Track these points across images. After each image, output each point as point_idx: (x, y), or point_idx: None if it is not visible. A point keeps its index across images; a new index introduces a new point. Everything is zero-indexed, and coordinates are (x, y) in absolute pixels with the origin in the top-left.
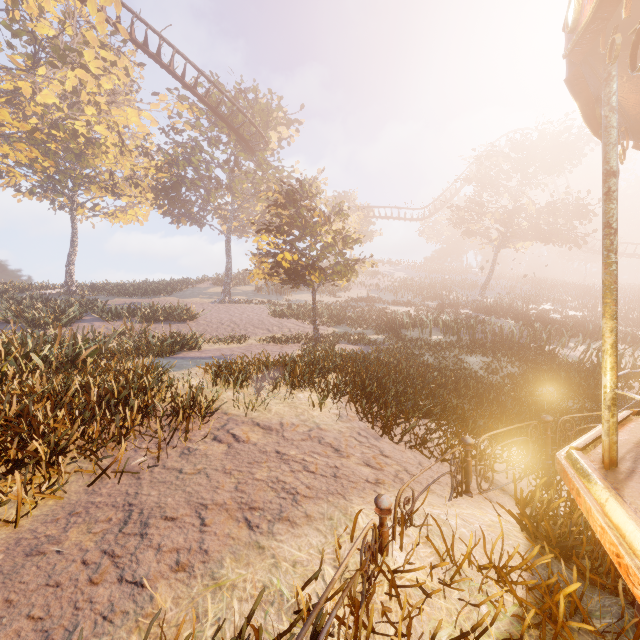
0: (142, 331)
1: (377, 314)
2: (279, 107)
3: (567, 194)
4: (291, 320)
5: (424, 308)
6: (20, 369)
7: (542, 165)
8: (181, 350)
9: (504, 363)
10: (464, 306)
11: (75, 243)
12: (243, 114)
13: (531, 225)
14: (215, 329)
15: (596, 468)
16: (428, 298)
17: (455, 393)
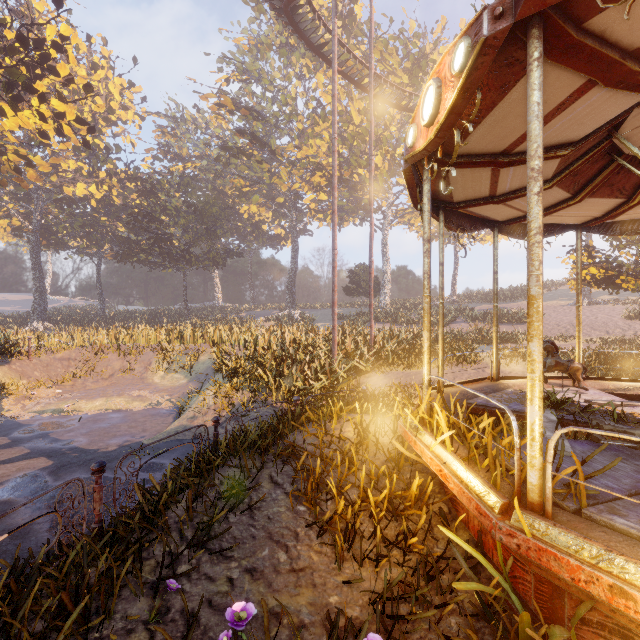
0: (487, 330)
1: None
2: None
3: None
4: None
5: None
6: (421, 342)
7: None
8: (506, 343)
9: None
10: None
11: (456, 266)
12: None
13: None
14: (548, 330)
15: (557, 376)
16: None
17: None
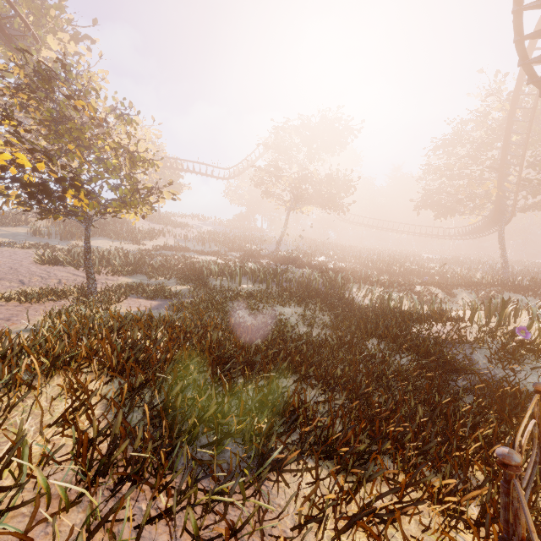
0: None
1: (184, 262)
2: (58, 4)
3: (338, 170)
4: (67, 268)
5: (231, 258)
6: None
7: (322, 144)
8: None
9: (315, 312)
10: (264, 257)
11: None
12: None
13: (315, 191)
14: None
15: None
16: (234, 249)
17: (288, 369)
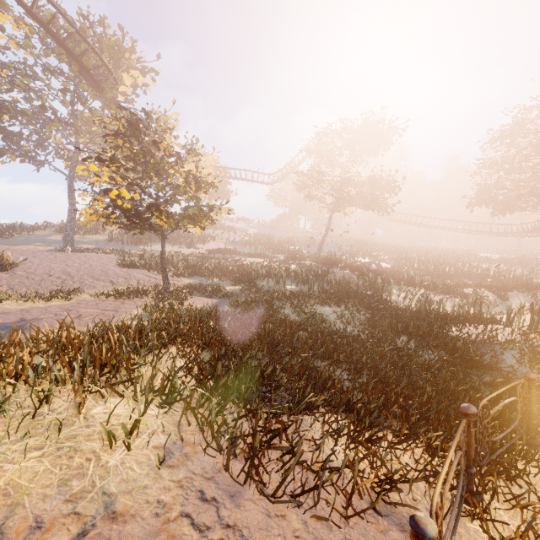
0: None
1: (234, 265)
2: (132, 48)
3: (382, 171)
4: (142, 270)
5: (275, 260)
6: None
7: (365, 146)
8: None
9: (353, 311)
10: (307, 258)
11: None
12: (84, 40)
13: (358, 193)
14: (37, 282)
15: None
16: (278, 251)
17: (324, 356)
